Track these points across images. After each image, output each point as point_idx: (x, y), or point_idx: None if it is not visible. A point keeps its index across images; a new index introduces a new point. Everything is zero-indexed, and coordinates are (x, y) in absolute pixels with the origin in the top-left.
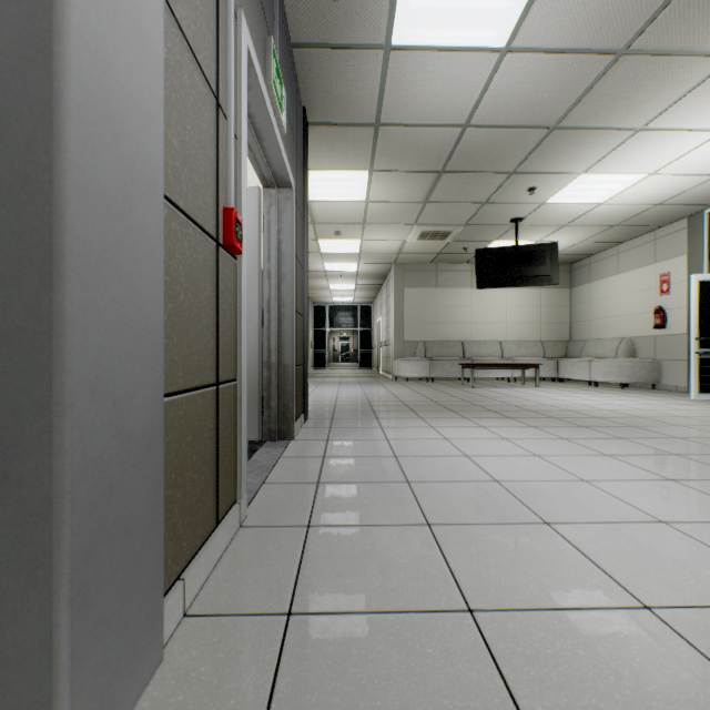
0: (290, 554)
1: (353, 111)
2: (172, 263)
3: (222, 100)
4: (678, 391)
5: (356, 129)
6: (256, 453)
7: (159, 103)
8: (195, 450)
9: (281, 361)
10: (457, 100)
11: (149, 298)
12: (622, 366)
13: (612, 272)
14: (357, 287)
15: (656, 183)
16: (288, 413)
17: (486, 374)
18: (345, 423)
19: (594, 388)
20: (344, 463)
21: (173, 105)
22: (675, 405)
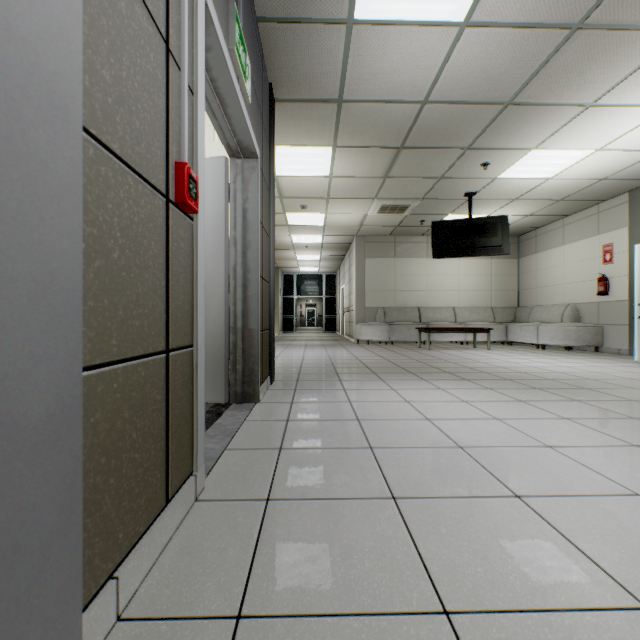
0: (245, 534)
1: (317, 87)
2: (101, 213)
3: (173, 46)
4: (620, 353)
5: (320, 105)
6: (222, 416)
7: (74, 14)
8: (136, 427)
9: (247, 325)
10: (417, 76)
11: (56, 250)
12: (568, 330)
13: (558, 243)
14: (322, 258)
15: (602, 159)
16: (254, 376)
17: (441, 337)
18: (309, 385)
19: (541, 351)
20: (307, 427)
21: (103, 31)
22: (620, 367)
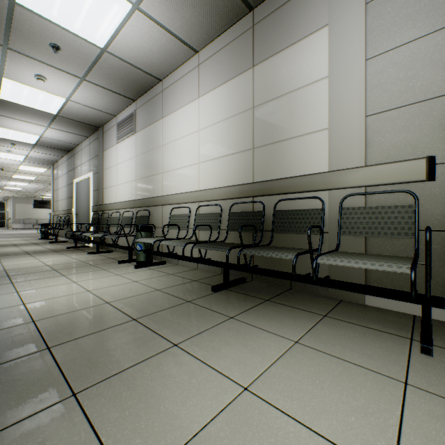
0: None
1: None
2: None
3: None
4: None
5: None
6: None
7: None
8: None
9: None
10: (17, 190)
11: None
12: None
13: None
14: None
15: None
16: None
17: None
18: None
19: None
20: None
21: None
22: None
